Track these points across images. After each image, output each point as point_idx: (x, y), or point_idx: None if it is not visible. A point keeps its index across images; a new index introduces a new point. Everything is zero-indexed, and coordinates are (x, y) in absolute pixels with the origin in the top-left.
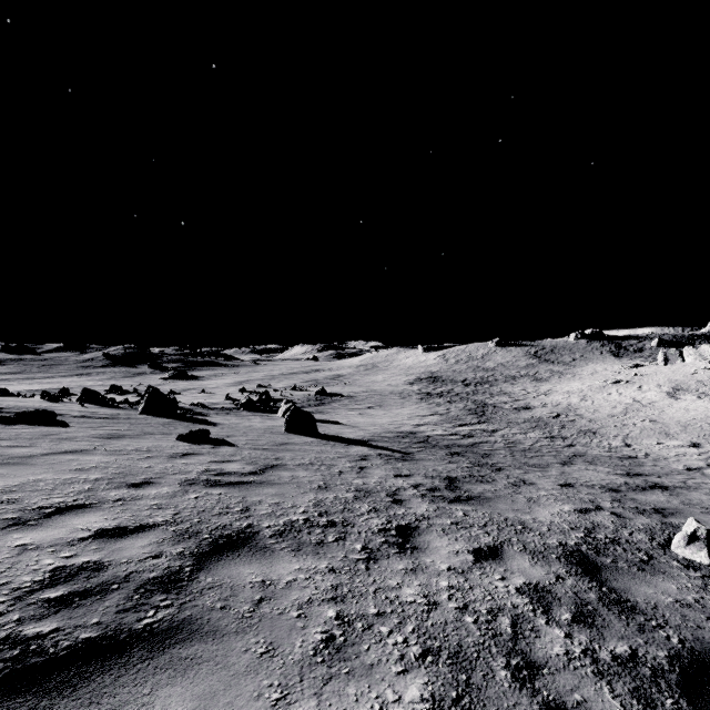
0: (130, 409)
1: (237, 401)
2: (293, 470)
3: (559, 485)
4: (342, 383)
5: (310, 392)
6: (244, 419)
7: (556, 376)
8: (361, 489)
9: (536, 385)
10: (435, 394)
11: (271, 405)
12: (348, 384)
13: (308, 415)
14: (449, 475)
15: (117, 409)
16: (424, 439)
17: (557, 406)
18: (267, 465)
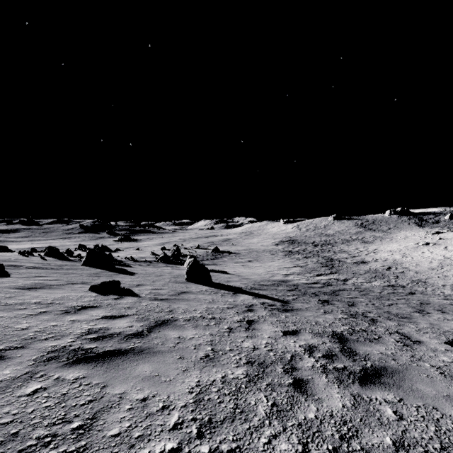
0: (78, 262)
1: (159, 255)
2: (182, 328)
3: (447, 343)
4: (230, 244)
5: (208, 250)
6: (158, 270)
7: (378, 240)
8: (252, 360)
9: (365, 246)
10: (294, 252)
11: (181, 259)
12: (234, 244)
13: (204, 268)
14: (334, 330)
15: (67, 262)
16: (294, 287)
17: (386, 261)
18: (158, 321)
